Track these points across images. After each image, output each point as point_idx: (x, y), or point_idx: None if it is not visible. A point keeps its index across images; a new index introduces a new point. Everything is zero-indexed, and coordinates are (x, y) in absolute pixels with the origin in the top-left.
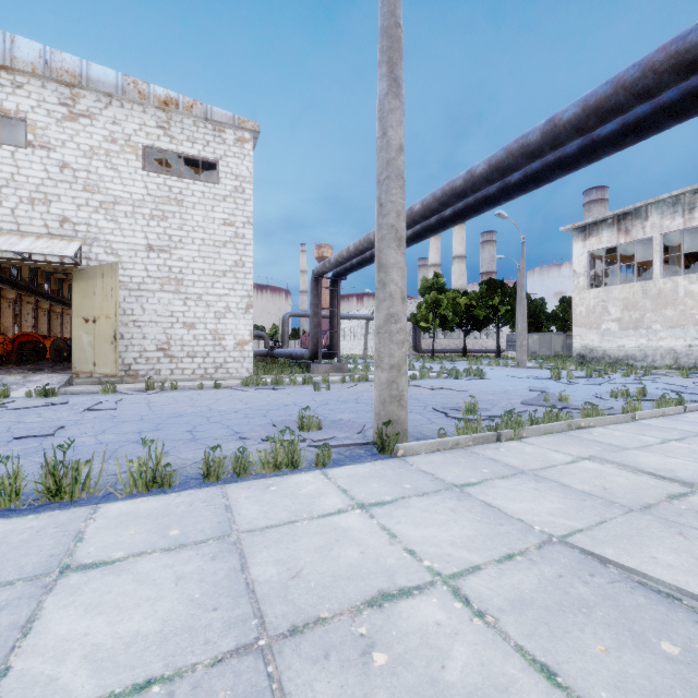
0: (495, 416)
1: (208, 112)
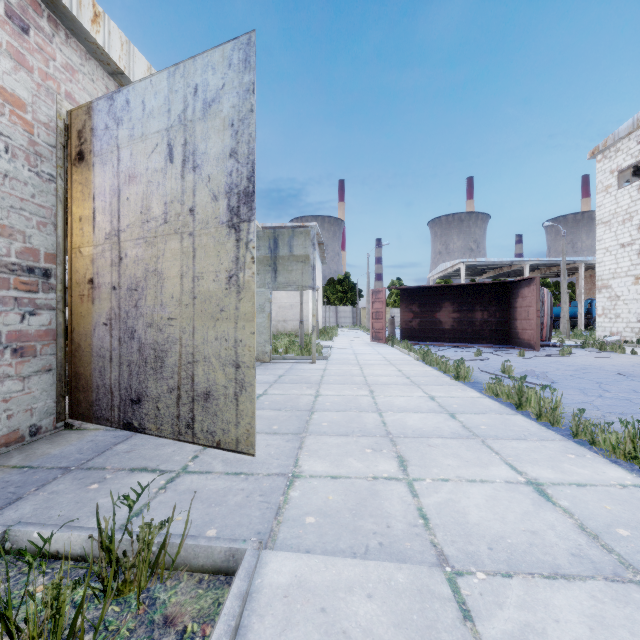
0: None
1: None
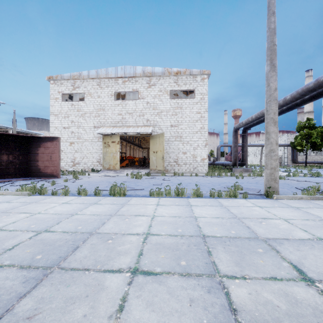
0: None
1: (191, 72)
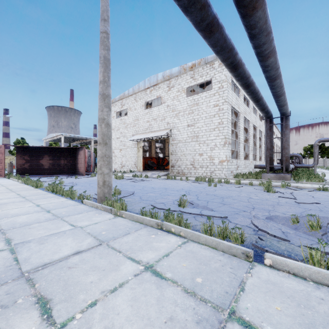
0: (180, 210)
1: (206, 60)
